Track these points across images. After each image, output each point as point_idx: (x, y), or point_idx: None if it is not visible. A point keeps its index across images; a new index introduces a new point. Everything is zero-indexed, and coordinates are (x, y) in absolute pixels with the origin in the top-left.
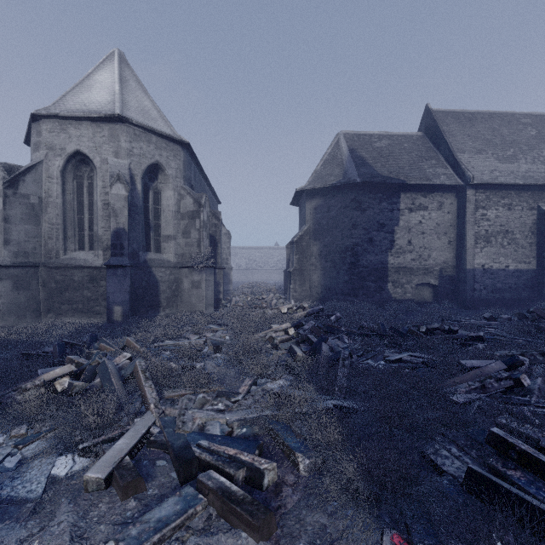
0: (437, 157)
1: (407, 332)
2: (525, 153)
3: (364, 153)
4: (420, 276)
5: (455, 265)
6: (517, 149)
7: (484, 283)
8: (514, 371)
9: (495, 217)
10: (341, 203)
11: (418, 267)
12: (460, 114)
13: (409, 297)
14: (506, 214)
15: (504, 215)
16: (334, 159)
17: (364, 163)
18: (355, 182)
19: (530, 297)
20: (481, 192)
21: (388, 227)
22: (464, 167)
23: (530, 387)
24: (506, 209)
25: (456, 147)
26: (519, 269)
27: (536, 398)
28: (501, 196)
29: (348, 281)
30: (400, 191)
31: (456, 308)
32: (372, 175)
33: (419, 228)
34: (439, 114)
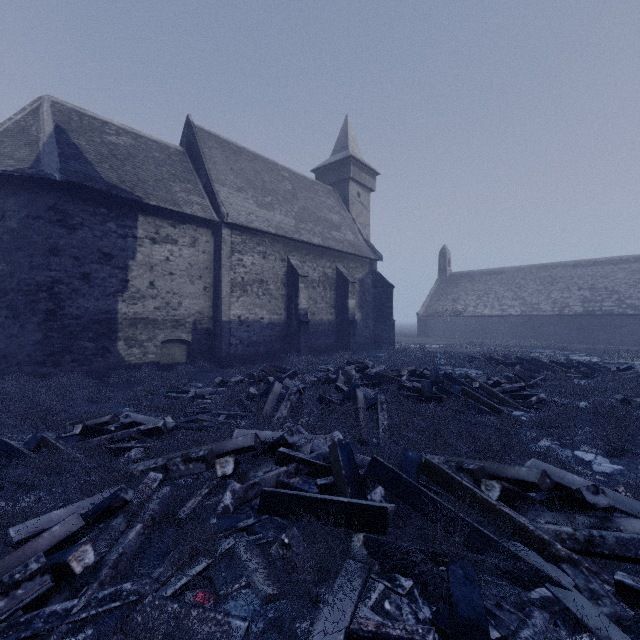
0: (195, 182)
1: (38, 443)
2: (281, 205)
3: (85, 142)
4: (168, 330)
5: (212, 316)
6: (275, 198)
7: (241, 337)
8: (118, 516)
9: (251, 264)
10: (28, 209)
11: (165, 319)
12: (226, 143)
13: (152, 359)
14: (261, 262)
15: (260, 264)
16: (23, 133)
17: (80, 156)
18: (56, 180)
19: (282, 349)
20: (238, 234)
21: (119, 260)
22: (220, 201)
23: (109, 556)
24: (261, 258)
25: (217, 177)
26: (273, 321)
27: (91, 594)
28: (257, 242)
29: (43, 341)
30: (138, 211)
31: (213, 367)
32: (89, 177)
33: (166, 267)
34: (203, 133)
